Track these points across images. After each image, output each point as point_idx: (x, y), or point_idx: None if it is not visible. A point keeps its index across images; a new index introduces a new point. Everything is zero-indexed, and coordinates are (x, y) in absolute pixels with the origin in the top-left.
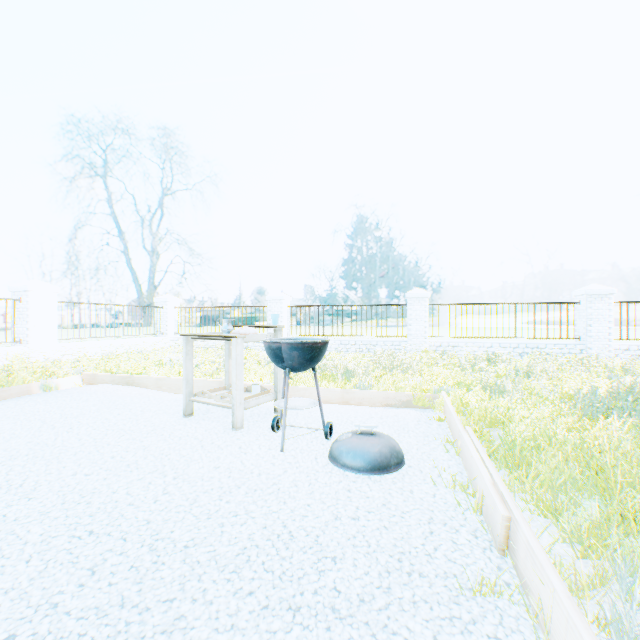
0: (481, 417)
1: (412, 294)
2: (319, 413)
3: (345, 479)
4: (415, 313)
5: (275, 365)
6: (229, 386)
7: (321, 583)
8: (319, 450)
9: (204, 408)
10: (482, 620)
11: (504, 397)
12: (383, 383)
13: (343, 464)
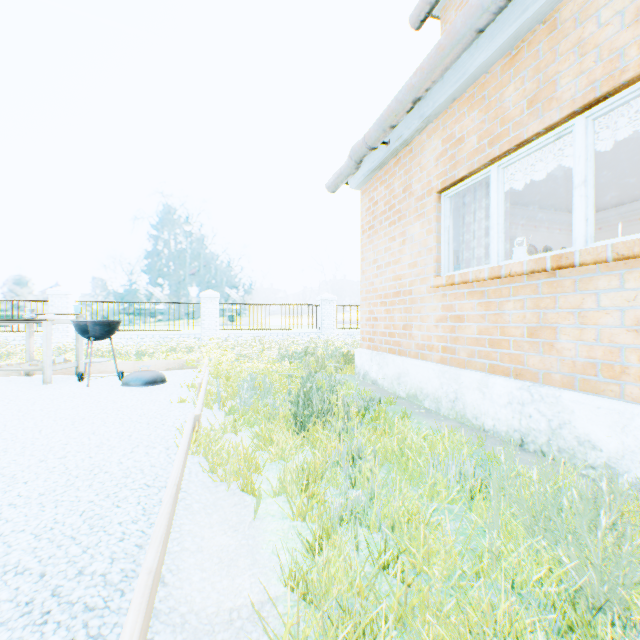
0: (227, 368)
1: (206, 295)
2: (115, 374)
3: (131, 389)
4: (209, 310)
5: (78, 342)
6: (32, 361)
7: (116, 405)
8: (115, 384)
9: (5, 380)
10: (179, 405)
11: (246, 359)
12: (170, 358)
13: (130, 384)
